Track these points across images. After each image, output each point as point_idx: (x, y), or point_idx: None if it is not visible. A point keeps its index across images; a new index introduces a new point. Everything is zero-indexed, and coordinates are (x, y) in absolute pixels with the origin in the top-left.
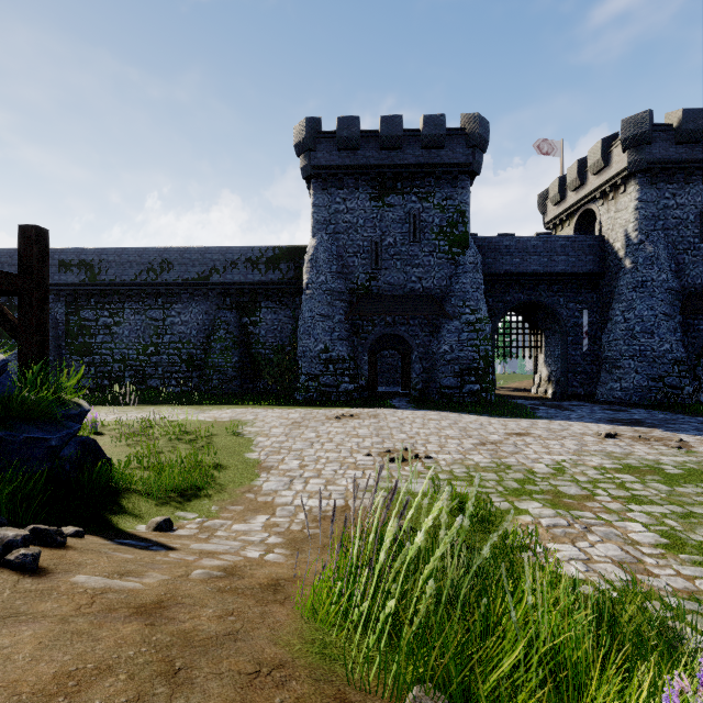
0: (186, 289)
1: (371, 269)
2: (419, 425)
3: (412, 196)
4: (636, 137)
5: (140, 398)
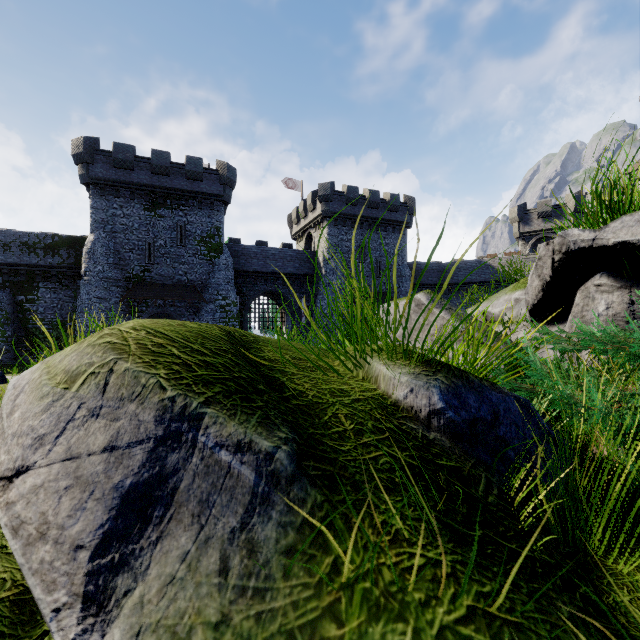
0: None
1: (145, 263)
2: None
3: (179, 211)
4: (325, 197)
5: None
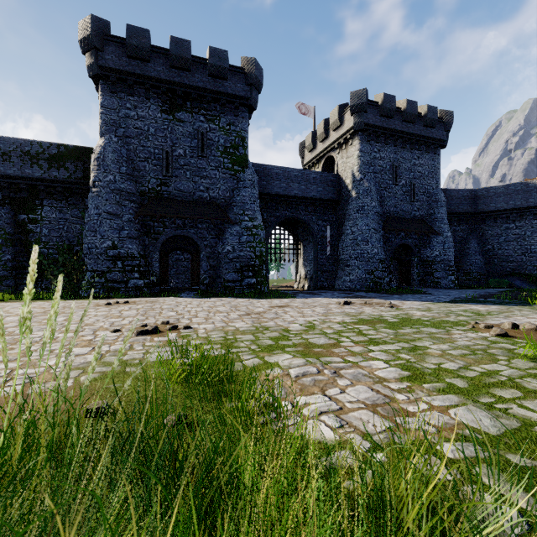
0: None
1: (162, 175)
2: (193, 305)
3: (200, 116)
4: (359, 106)
5: None
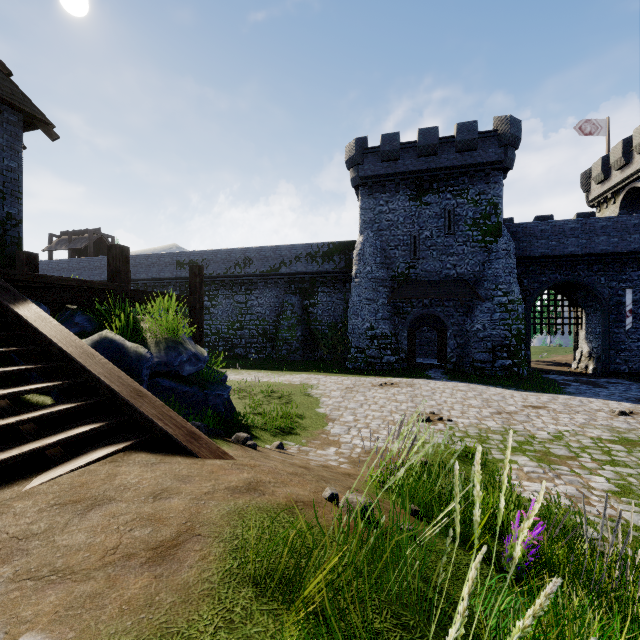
0: (262, 279)
1: (410, 259)
2: (447, 395)
3: (447, 194)
4: None
5: (232, 363)
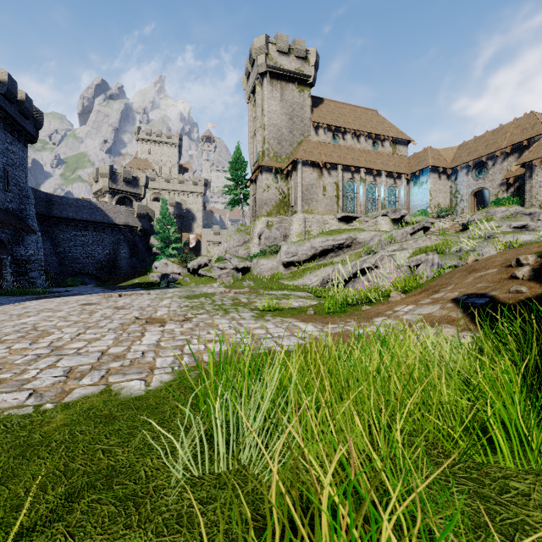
0: None
1: None
2: None
3: None
4: None
5: None
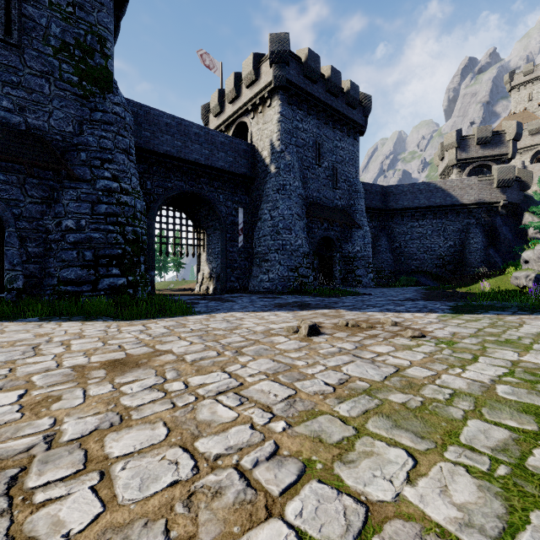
0: None
1: None
2: None
3: None
4: (280, 54)
5: None
